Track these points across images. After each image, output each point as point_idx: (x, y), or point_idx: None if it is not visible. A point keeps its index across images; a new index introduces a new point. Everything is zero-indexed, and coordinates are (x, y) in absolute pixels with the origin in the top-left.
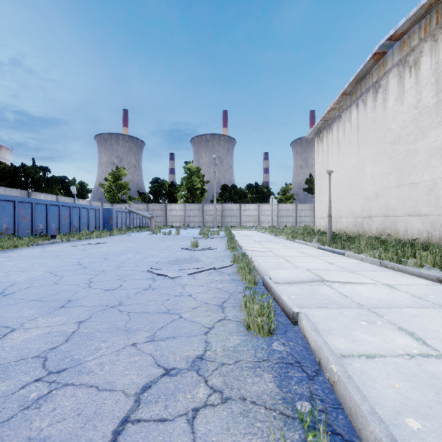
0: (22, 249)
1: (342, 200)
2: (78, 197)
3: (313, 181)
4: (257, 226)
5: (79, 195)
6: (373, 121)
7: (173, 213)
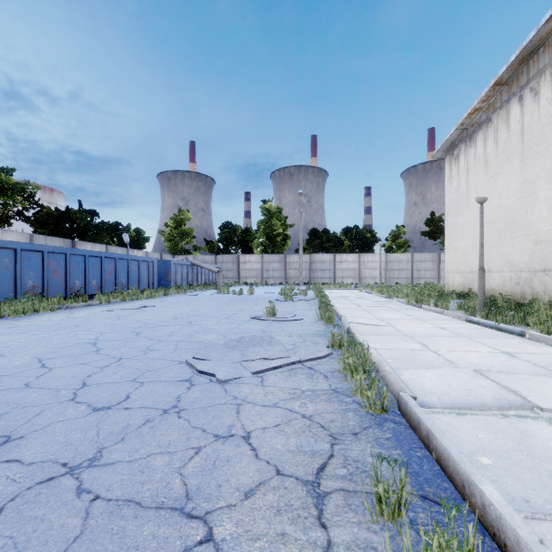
0: (42, 315)
1: (493, 245)
2: (133, 247)
3: (437, 222)
4: (358, 284)
5: (135, 245)
6: (551, 119)
7: (247, 266)
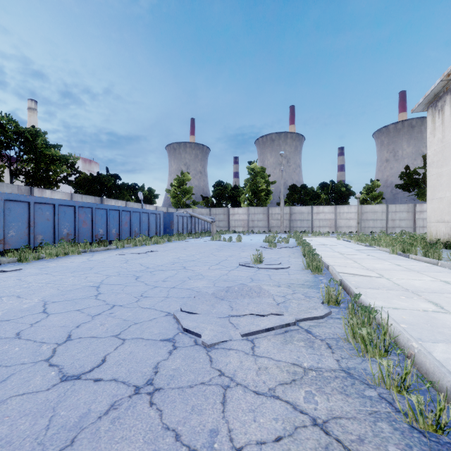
0: (70, 257)
1: None
2: (146, 202)
3: (412, 175)
4: (334, 232)
5: (147, 201)
6: None
7: (235, 218)
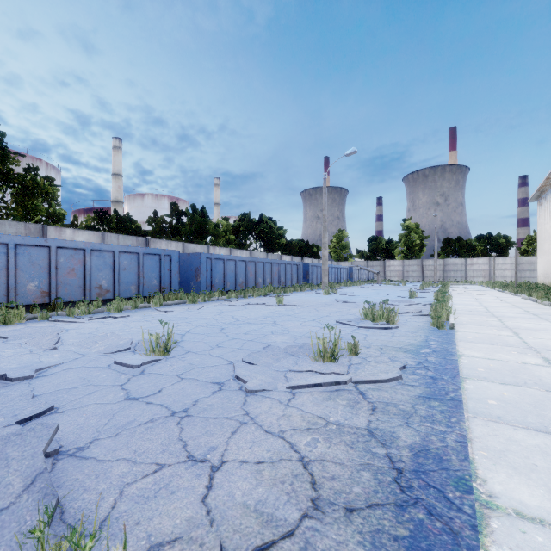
0: (340, 288)
1: None
2: (316, 257)
3: None
4: (488, 282)
5: (317, 256)
6: None
7: (391, 269)
